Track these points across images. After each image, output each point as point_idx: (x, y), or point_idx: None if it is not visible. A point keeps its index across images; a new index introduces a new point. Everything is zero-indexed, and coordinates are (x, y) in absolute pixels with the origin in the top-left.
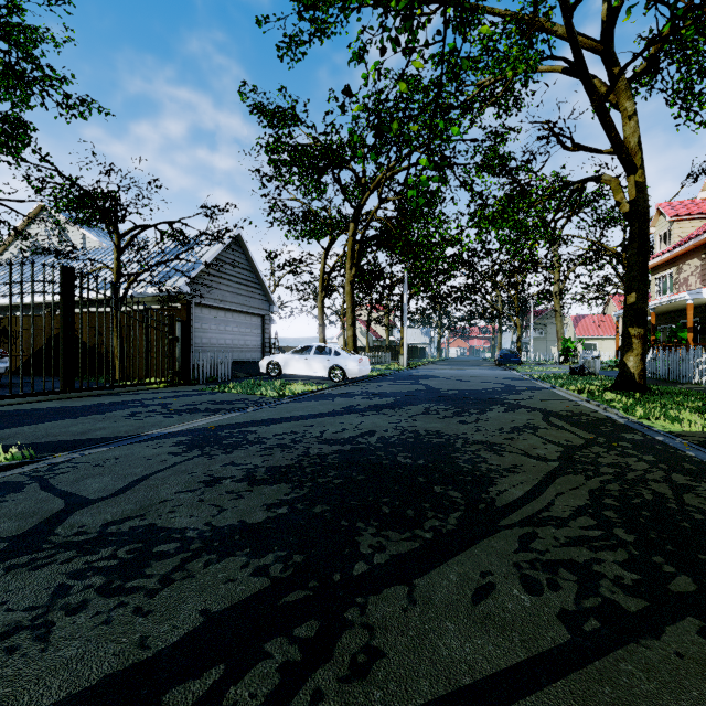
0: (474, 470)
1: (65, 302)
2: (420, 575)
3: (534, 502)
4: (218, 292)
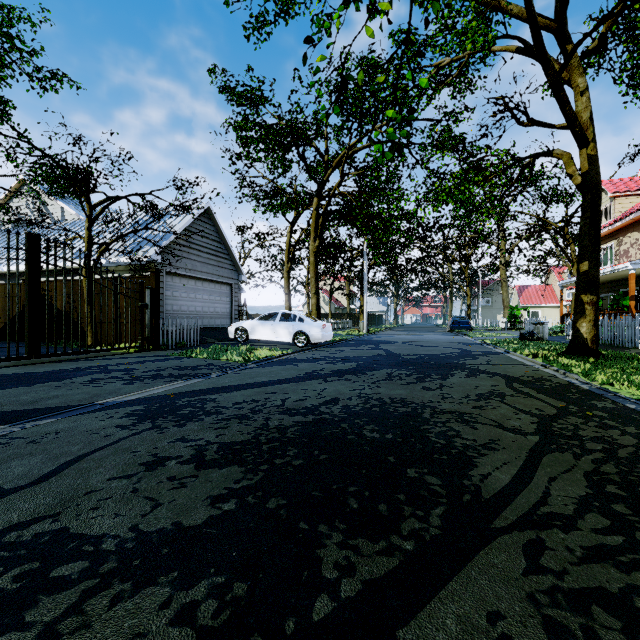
0: (449, 447)
1: (31, 269)
2: (405, 620)
3: (526, 491)
4: (189, 262)
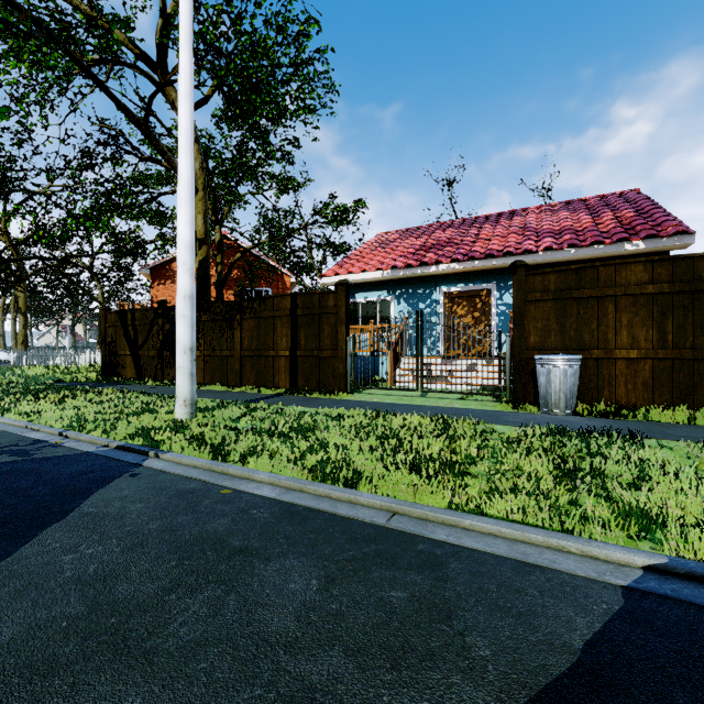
0: None
1: None
2: None
3: None
4: None
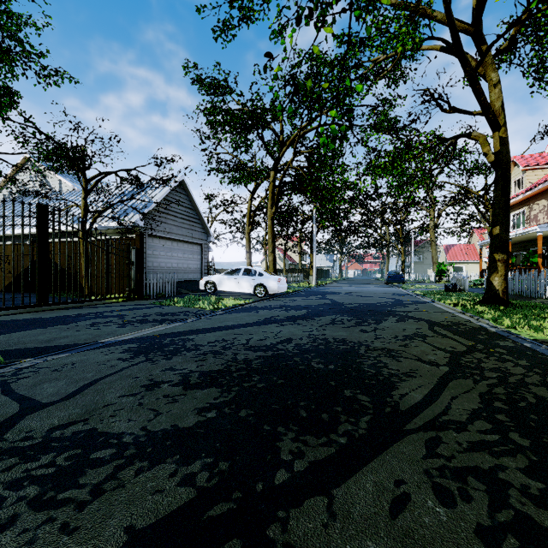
0: (378, 374)
1: (40, 233)
2: (338, 484)
3: (433, 405)
4: (166, 226)
